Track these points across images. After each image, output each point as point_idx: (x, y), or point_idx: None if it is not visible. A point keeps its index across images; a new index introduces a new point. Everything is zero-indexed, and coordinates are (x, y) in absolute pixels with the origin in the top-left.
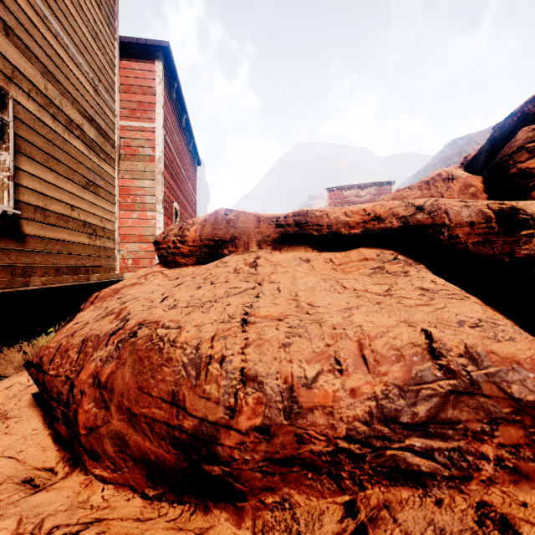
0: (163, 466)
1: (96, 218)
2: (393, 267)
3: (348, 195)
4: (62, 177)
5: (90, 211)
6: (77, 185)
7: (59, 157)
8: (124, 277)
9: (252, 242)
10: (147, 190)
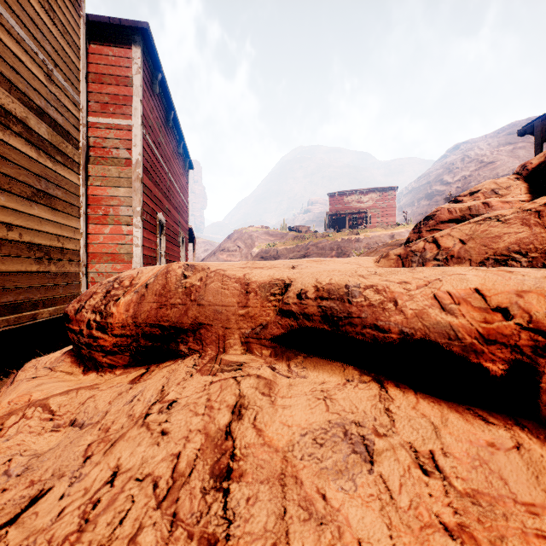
0: None
1: (50, 237)
2: None
3: (350, 200)
4: None
5: (40, 229)
6: (17, 196)
7: None
8: None
9: (233, 336)
10: (122, 199)
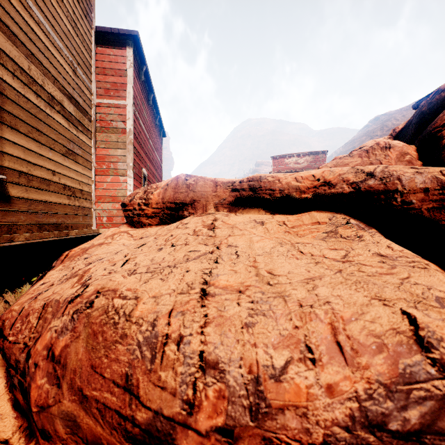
0: None
1: (75, 182)
2: (346, 231)
3: (289, 162)
4: (44, 146)
5: (70, 176)
6: (58, 153)
7: (42, 129)
8: (99, 232)
9: (210, 204)
10: (119, 157)
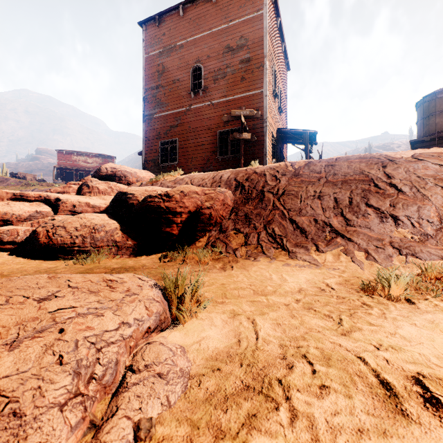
0: (0, 225)
1: None
2: (41, 205)
3: (77, 159)
4: None
5: None
6: None
7: None
8: None
9: (5, 198)
10: None
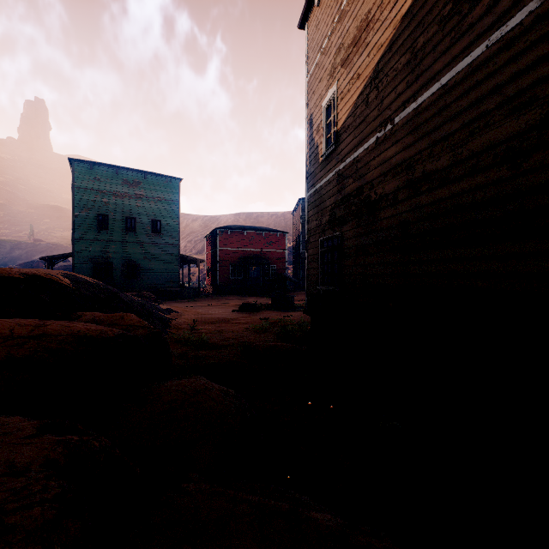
0: None
1: None
2: None
3: None
4: None
5: None
6: None
7: None
8: None
9: None
10: None
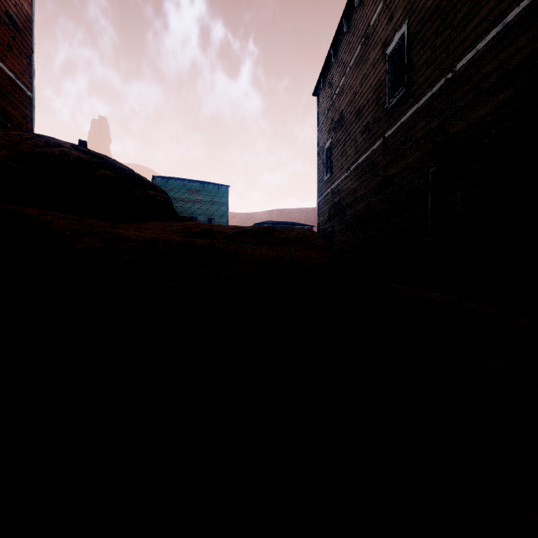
0: None
1: None
2: None
3: None
4: None
5: None
6: None
7: None
8: None
9: None
10: None
